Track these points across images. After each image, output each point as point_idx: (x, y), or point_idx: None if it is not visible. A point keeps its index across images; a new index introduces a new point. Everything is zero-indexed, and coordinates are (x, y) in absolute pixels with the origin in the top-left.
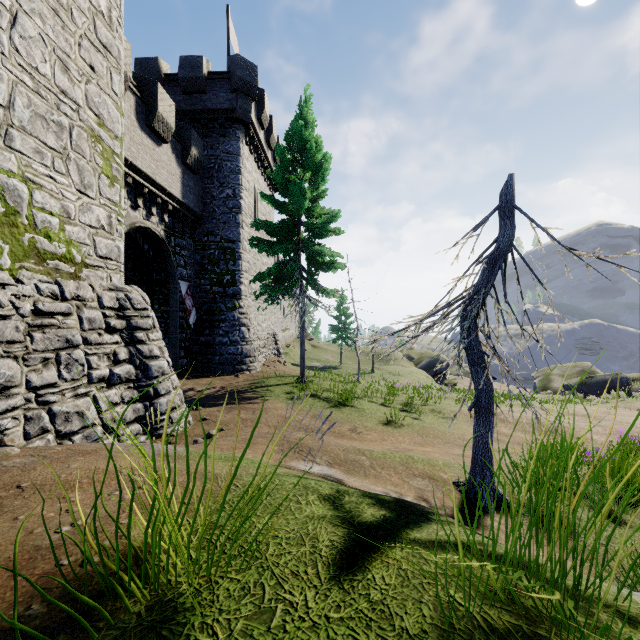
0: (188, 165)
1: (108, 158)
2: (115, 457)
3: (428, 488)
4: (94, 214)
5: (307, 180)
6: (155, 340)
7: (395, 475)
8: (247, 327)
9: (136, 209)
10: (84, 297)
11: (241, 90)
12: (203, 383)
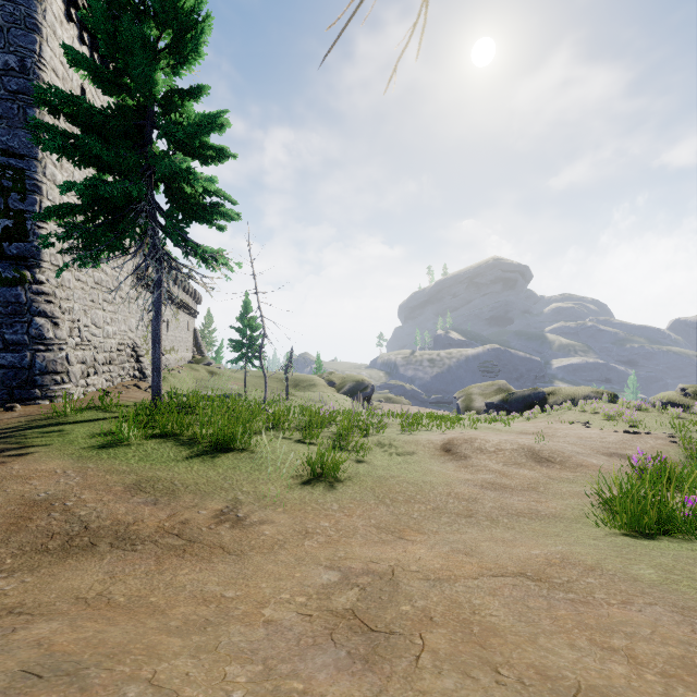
0: None
1: None
2: None
3: None
4: None
5: (166, 48)
6: None
7: None
8: (51, 319)
9: None
10: None
11: None
12: None
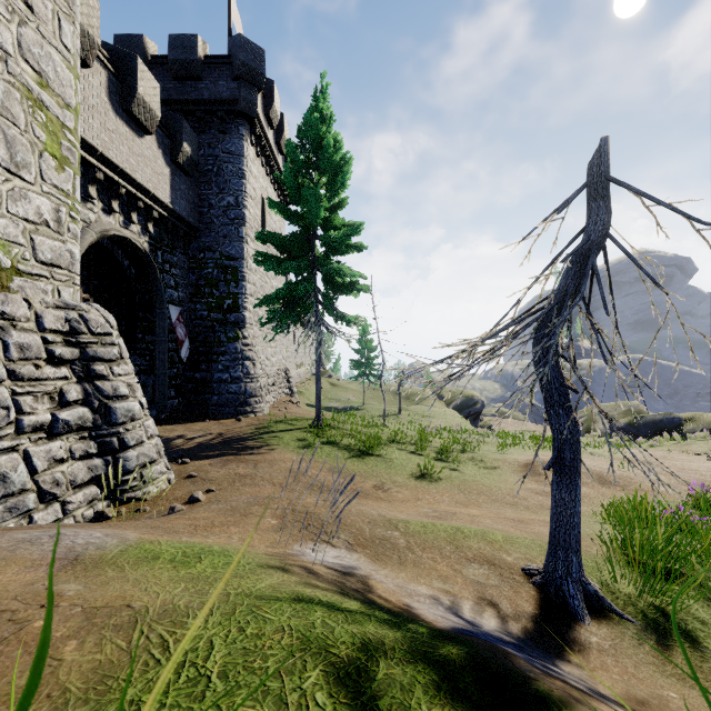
0: (179, 164)
1: (55, 132)
2: None
3: (490, 581)
4: (32, 204)
5: (324, 185)
6: (122, 375)
7: (442, 560)
8: (252, 361)
9: (110, 213)
10: (13, 315)
11: (245, 78)
12: (196, 429)
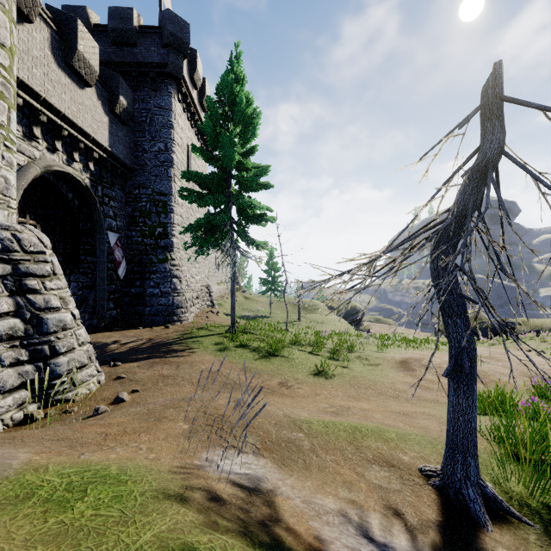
0: (116, 114)
1: None
2: None
3: (392, 485)
4: None
5: (238, 134)
6: (55, 289)
7: (344, 463)
8: (179, 279)
9: (54, 152)
10: None
11: (172, 45)
12: (130, 335)
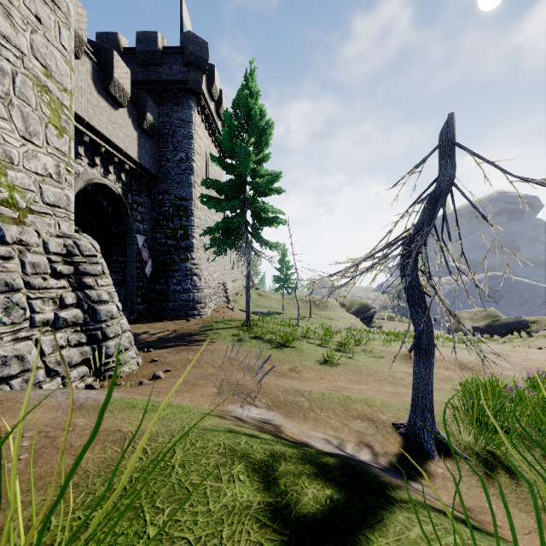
0: (144, 129)
1: (56, 109)
2: (17, 410)
3: (368, 431)
4: (40, 162)
5: (252, 144)
6: (104, 286)
7: (334, 417)
8: (198, 276)
9: (94, 167)
10: (27, 242)
11: (193, 63)
12: (157, 327)
